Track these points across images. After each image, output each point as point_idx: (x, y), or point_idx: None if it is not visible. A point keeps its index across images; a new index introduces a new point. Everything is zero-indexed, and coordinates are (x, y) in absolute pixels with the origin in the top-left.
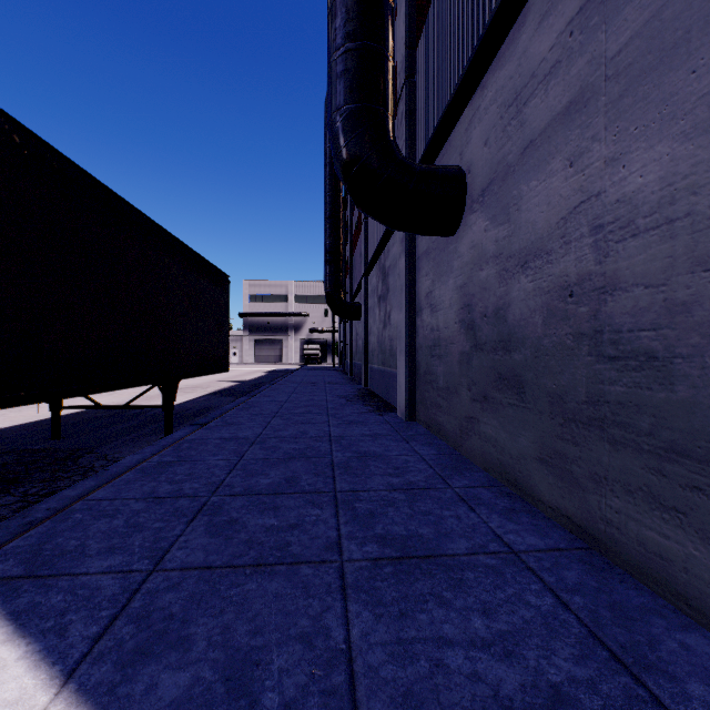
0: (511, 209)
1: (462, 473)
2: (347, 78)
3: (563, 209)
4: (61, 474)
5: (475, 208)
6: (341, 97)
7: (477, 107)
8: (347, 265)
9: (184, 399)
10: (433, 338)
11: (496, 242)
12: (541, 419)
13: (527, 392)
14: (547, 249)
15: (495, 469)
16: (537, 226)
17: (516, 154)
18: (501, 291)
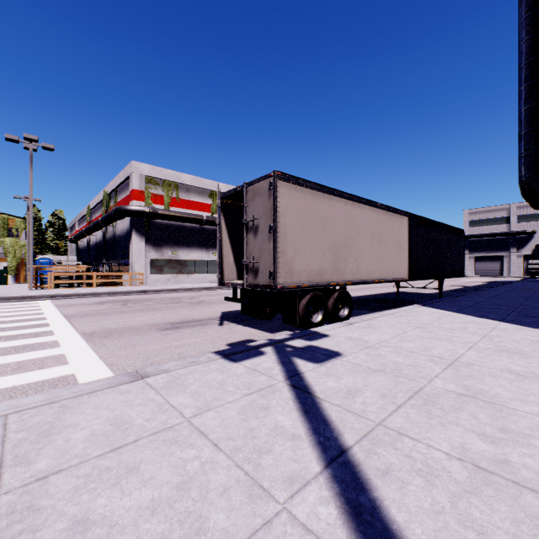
0: None
1: None
2: (525, 165)
3: None
4: (413, 303)
5: None
6: (522, 172)
7: None
8: None
9: (435, 292)
10: None
11: None
12: None
13: None
14: None
15: None
16: None
17: None
18: None
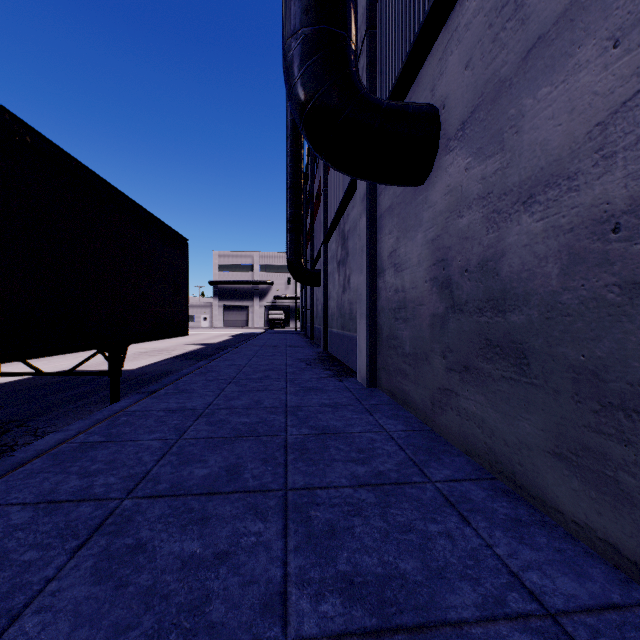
0: (507, 133)
1: (439, 457)
2: None
3: (599, 110)
4: None
5: (452, 145)
6: (296, 19)
7: (455, 27)
8: (308, 235)
9: (146, 363)
10: (397, 300)
11: (482, 179)
12: (558, 401)
13: (533, 363)
14: (569, 172)
15: (481, 455)
16: (550, 146)
17: (514, 63)
18: (491, 238)
